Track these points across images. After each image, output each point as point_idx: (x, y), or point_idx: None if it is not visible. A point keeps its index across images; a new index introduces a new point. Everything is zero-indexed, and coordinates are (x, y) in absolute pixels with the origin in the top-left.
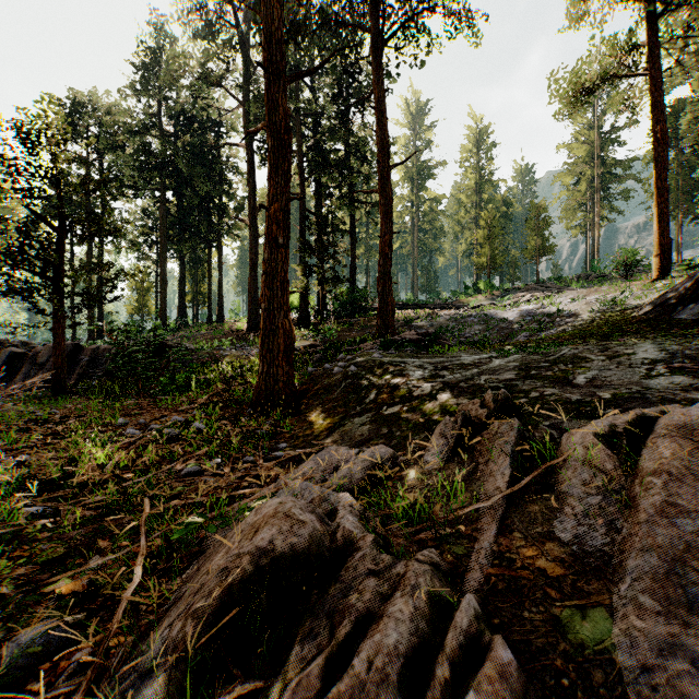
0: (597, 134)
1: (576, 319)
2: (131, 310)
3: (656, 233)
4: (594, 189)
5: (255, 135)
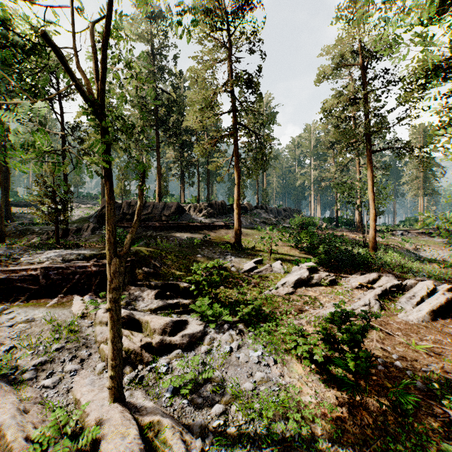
0: None
1: (78, 218)
2: None
3: (102, 196)
4: None
5: None
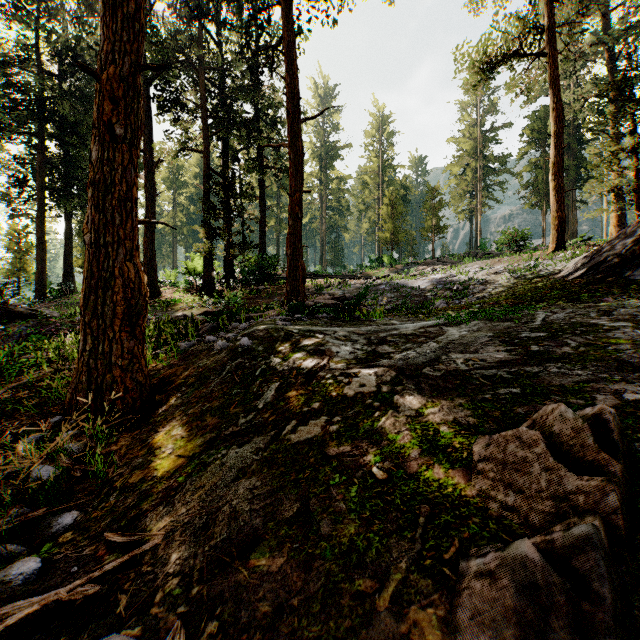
0: (480, 132)
1: (490, 286)
2: (4, 274)
3: (554, 206)
4: (477, 179)
5: (151, 82)
